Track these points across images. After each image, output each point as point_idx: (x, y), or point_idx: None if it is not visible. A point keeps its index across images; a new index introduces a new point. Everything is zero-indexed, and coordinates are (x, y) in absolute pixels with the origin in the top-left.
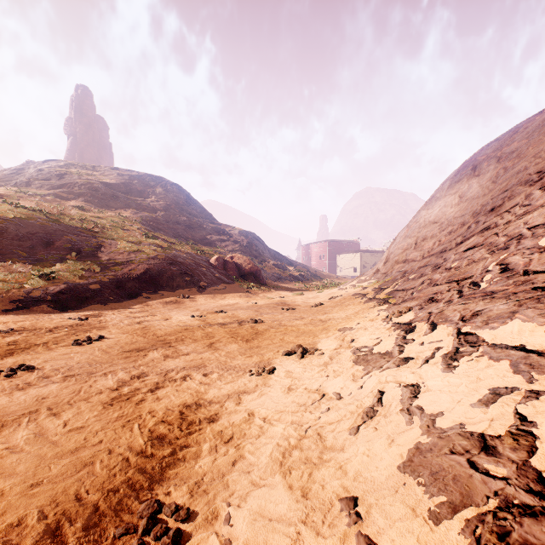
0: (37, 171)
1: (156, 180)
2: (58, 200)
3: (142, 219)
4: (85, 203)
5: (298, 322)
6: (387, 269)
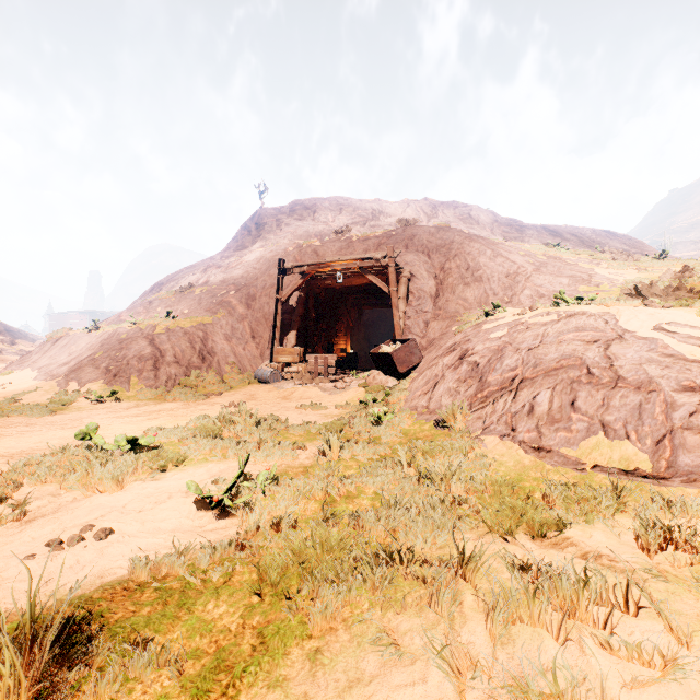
0: None
1: None
2: None
3: None
4: None
5: None
6: None
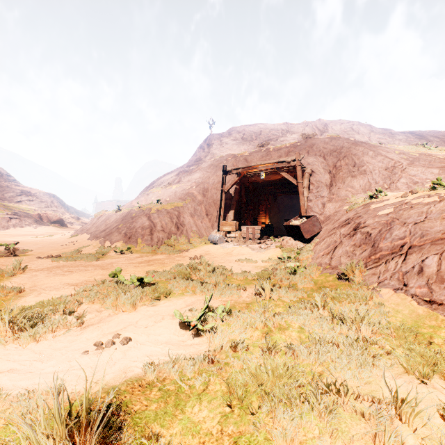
0: None
1: None
2: None
3: None
4: None
5: None
6: None
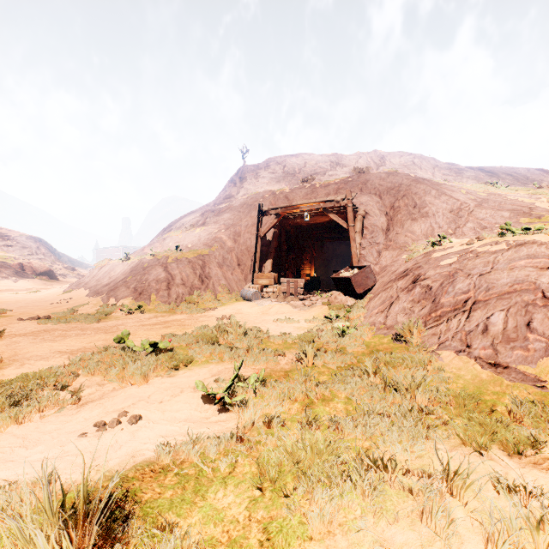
0: None
1: None
2: None
3: None
4: None
5: None
6: None
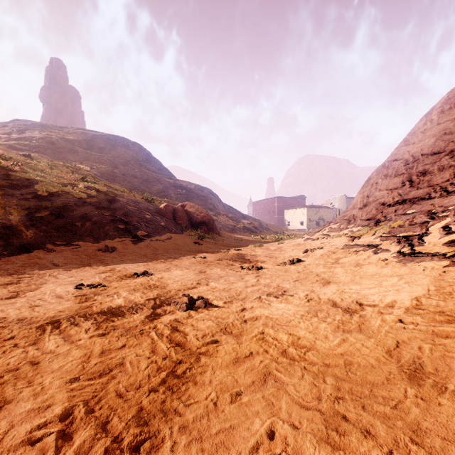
0: (0, 127)
1: (118, 140)
2: (8, 149)
3: (98, 171)
4: (39, 154)
5: (282, 306)
6: (370, 214)
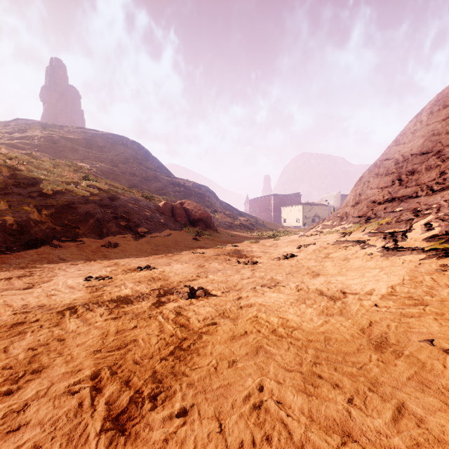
0: (3, 126)
1: (118, 139)
2: (10, 148)
3: (98, 169)
4: (40, 153)
5: (274, 295)
6: (362, 211)
